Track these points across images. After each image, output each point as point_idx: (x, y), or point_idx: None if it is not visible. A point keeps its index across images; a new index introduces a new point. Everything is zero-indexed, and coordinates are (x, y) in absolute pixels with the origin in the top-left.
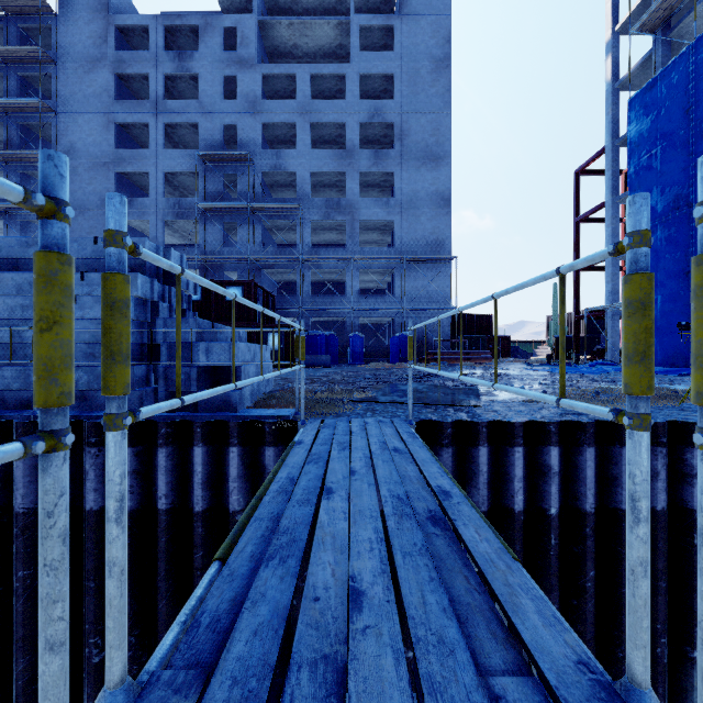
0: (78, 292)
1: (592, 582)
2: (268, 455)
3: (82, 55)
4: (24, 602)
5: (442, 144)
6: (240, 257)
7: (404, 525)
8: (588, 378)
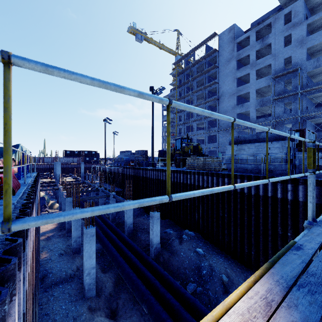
0: (270, 147)
1: None
2: None
3: (226, 60)
4: (262, 215)
5: None
6: (293, 117)
7: None
8: None
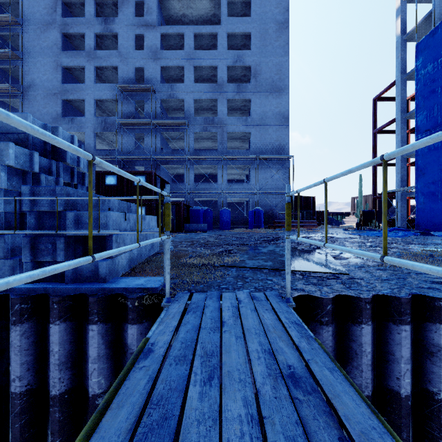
0: None
1: None
2: (131, 333)
3: (40, 20)
4: None
5: (283, 80)
6: (145, 156)
7: None
8: (399, 241)
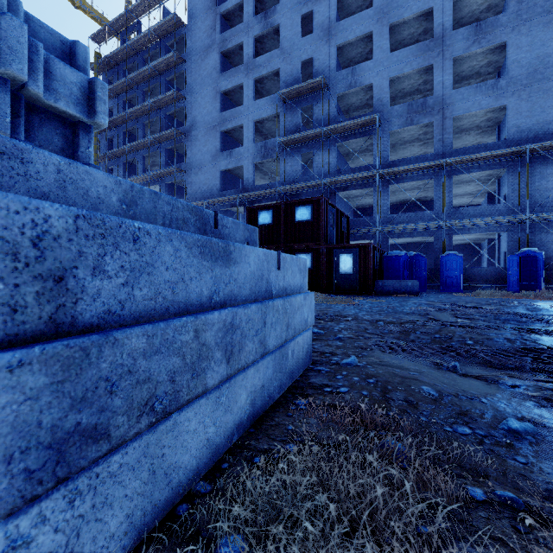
0: None
1: None
2: None
3: (200, 48)
4: None
5: None
6: (314, 183)
7: None
8: None
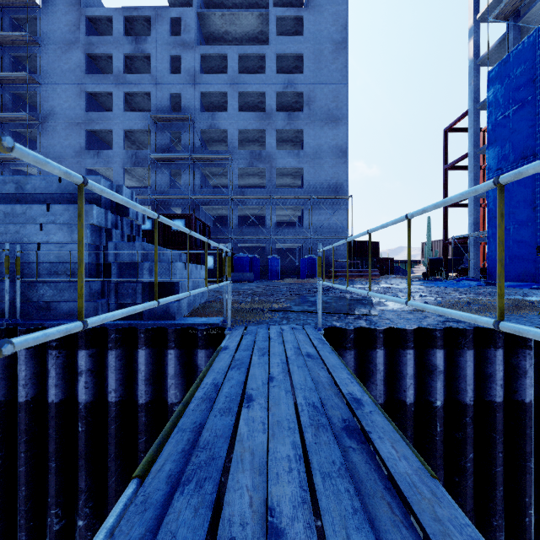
0: (44, 221)
1: (471, 463)
2: (200, 356)
3: (60, 39)
4: None
5: (340, 108)
6: (183, 196)
7: (321, 438)
8: (457, 291)
